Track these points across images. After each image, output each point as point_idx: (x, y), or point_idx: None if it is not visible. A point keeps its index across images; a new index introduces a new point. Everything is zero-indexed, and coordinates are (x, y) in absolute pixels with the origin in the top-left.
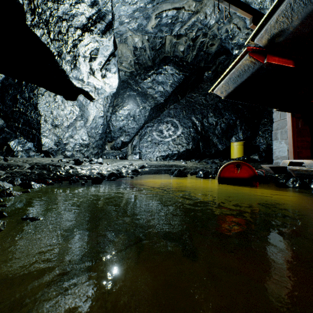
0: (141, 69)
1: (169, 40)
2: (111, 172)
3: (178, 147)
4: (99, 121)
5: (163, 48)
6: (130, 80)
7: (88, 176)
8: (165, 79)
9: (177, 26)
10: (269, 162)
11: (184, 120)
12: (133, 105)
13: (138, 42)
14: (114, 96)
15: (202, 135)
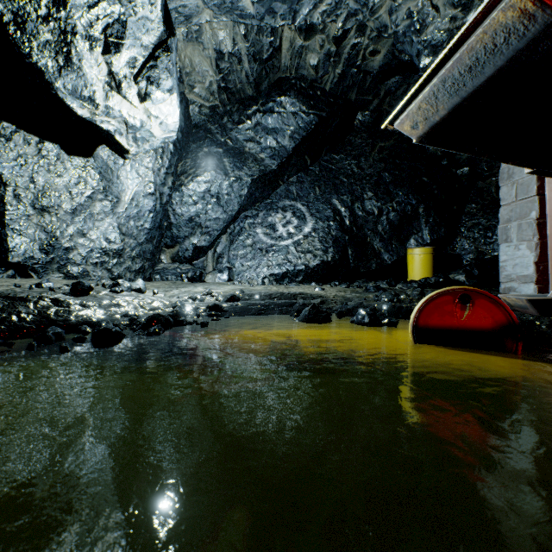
0: (233, 103)
1: (289, 42)
2: (152, 314)
3: (307, 257)
4: (144, 203)
5: (277, 58)
6: (210, 124)
7: (96, 324)
8: (279, 123)
9: (306, 4)
10: (486, 286)
11: (317, 205)
12: (216, 174)
13: (225, 41)
14: (176, 153)
15: (353, 234)
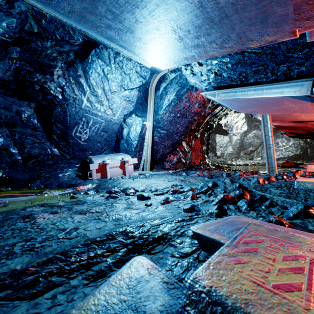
0: None
1: None
2: (244, 164)
3: (288, 153)
4: (237, 141)
5: None
6: None
7: (236, 165)
8: None
9: None
10: None
11: None
12: (256, 131)
13: None
14: None
15: (311, 144)
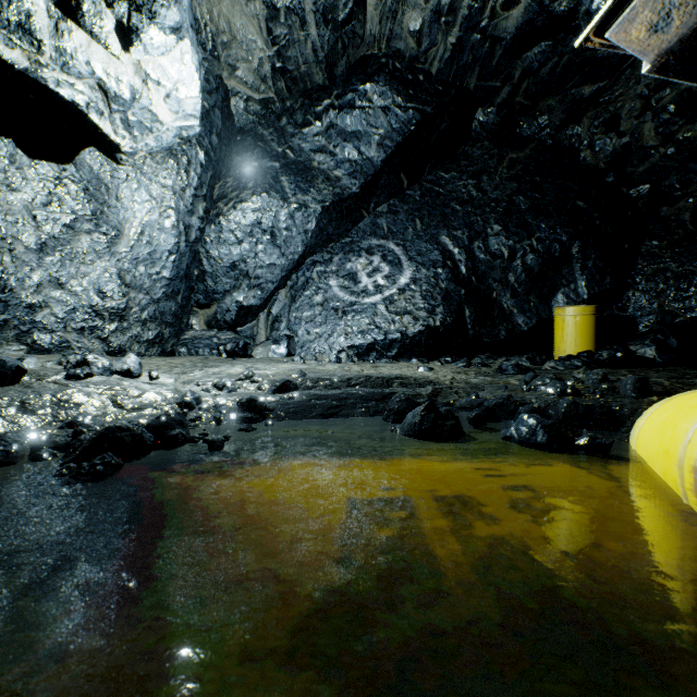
0: (295, 97)
1: None
2: (103, 428)
3: (403, 321)
4: (161, 240)
5: (359, 20)
6: (263, 128)
7: None
8: (363, 124)
9: None
10: (687, 365)
11: (418, 245)
12: (269, 198)
13: None
14: (210, 166)
15: (472, 286)
